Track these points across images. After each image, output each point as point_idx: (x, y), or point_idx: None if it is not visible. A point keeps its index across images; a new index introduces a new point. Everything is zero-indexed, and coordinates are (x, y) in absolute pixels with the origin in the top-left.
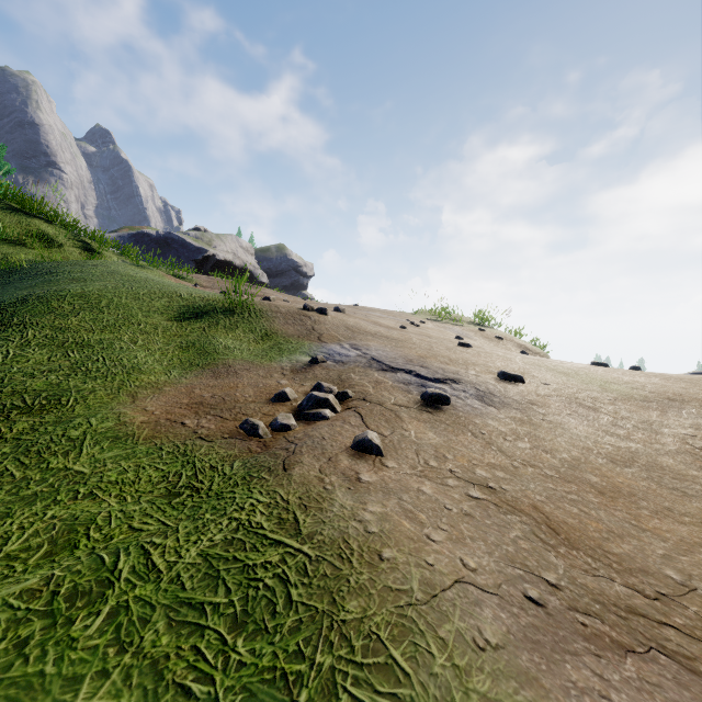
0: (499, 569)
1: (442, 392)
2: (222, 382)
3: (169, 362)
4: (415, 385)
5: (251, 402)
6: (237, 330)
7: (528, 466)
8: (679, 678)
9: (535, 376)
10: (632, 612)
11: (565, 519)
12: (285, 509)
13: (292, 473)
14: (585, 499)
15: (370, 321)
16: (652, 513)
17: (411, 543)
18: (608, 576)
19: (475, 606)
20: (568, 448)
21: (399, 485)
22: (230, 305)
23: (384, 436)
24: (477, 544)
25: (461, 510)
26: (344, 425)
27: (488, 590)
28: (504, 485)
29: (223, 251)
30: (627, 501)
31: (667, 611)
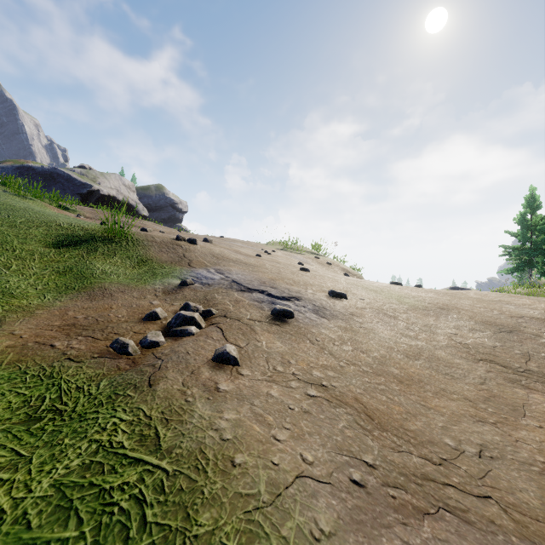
0: (331, 459)
1: (287, 308)
2: (96, 304)
3: (44, 286)
4: (266, 303)
5: (124, 321)
6: (115, 257)
7: (350, 365)
8: (459, 530)
9: (355, 293)
10: (425, 479)
11: (377, 406)
12: (147, 425)
13: (156, 388)
14: (390, 388)
15: (232, 250)
16: (433, 394)
17: (260, 445)
18: (408, 450)
19: (312, 497)
20: (378, 348)
21: (252, 391)
22: (109, 234)
23: (241, 347)
24: (314, 438)
25: (301, 409)
26: (207, 339)
27: (322, 480)
28: (333, 382)
29: (107, 187)
30: (418, 387)
31: (448, 473)
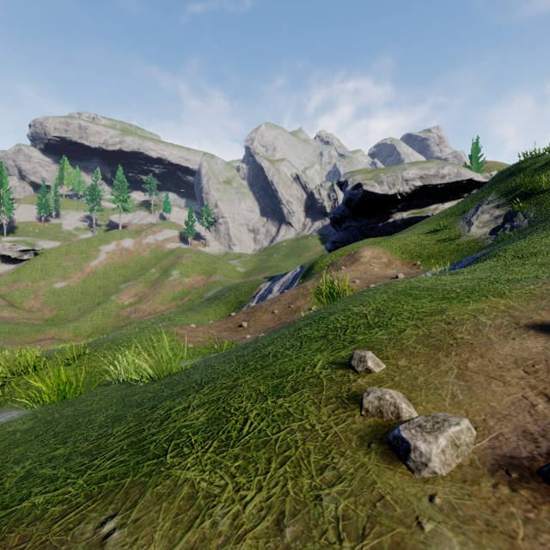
0: None
1: None
2: None
3: None
4: None
5: None
6: None
7: None
8: None
9: None
10: None
11: None
12: None
13: None
14: None
15: None
16: None
17: None
18: None
19: None
20: None
21: None
22: None
23: None
24: None
25: None
26: None
27: None
28: None
29: None
30: None
31: None
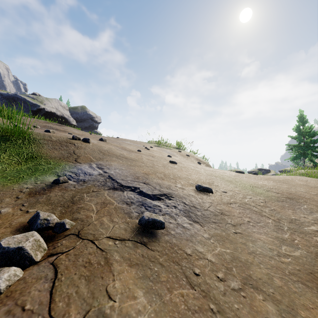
0: None
1: (157, 216)
2: None
3: None
4: (136, 204)
5: None
6: (3, 154)
7: None
8: None
9: (217, 185)
10: None
11: None
12: None
13: None
14: None
15: (119, 147)
16: None
17: None
18: None
19: None
20: (268, 272)
21: None
22: (8, 134)
23: None
24: None
25: None
26: (7, 317)
27: None
28: None
29: (49, 107)
30: None
31: None
